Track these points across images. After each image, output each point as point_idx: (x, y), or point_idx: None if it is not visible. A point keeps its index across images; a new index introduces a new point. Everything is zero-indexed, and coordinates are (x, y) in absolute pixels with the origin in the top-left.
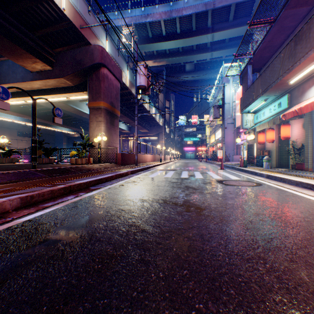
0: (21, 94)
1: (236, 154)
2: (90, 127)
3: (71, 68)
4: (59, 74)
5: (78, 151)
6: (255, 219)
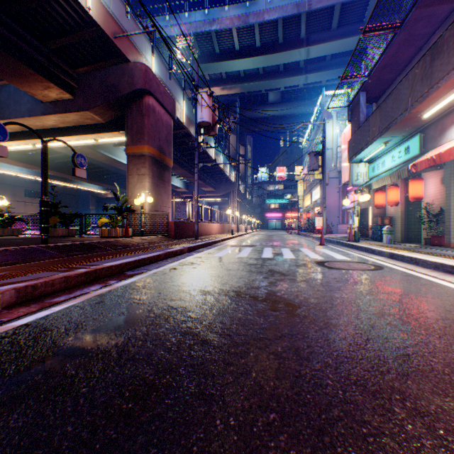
0: (28, 135)
1: (342, 223)
2: (129, 183)
3: (101, 97)
4: (83, 106)
5: (110, 218)
6: (379, 323)
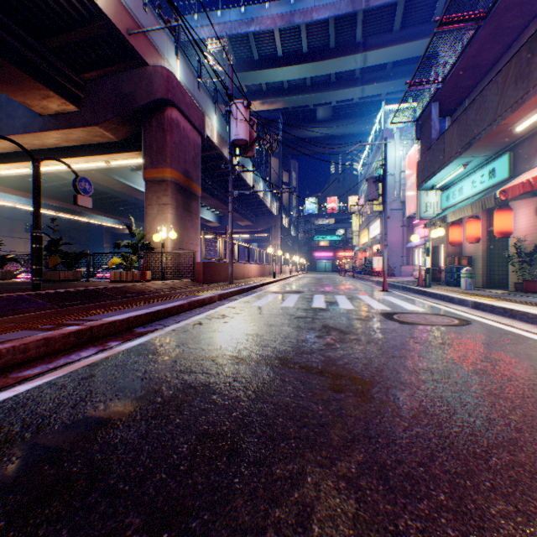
0: (25, 156)
1: (406, 264)
2: (147, 215)
3: (112, 109)
4: (90, 120)
5: (124, 258)
6: (495, 414)
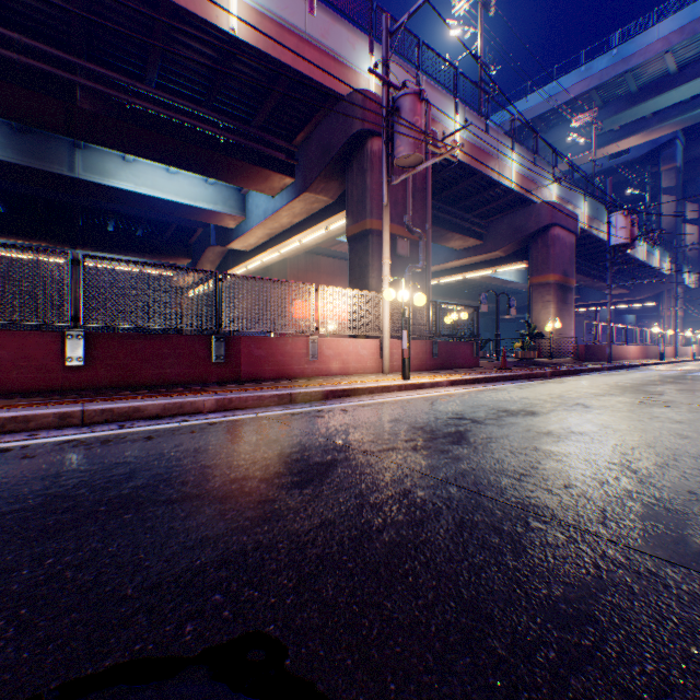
0: (436, 275)
1: None
2: (531, 311)
3: (506, 239)
4: (490, 248)
5: (521, 343)
6: None
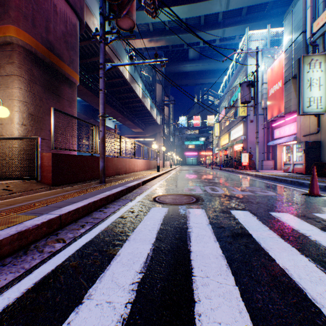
0: None
1: (266, 159)
2: None
3: None
4: None
5: None
6: None
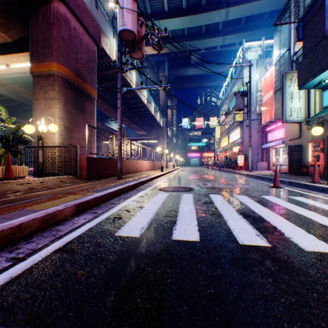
0: None
1: (261, 161)
2: (34, 110)
3: None
4: None
5: None
6: None
